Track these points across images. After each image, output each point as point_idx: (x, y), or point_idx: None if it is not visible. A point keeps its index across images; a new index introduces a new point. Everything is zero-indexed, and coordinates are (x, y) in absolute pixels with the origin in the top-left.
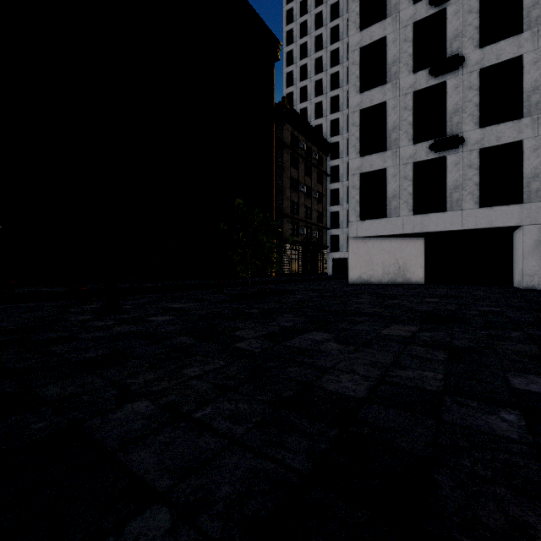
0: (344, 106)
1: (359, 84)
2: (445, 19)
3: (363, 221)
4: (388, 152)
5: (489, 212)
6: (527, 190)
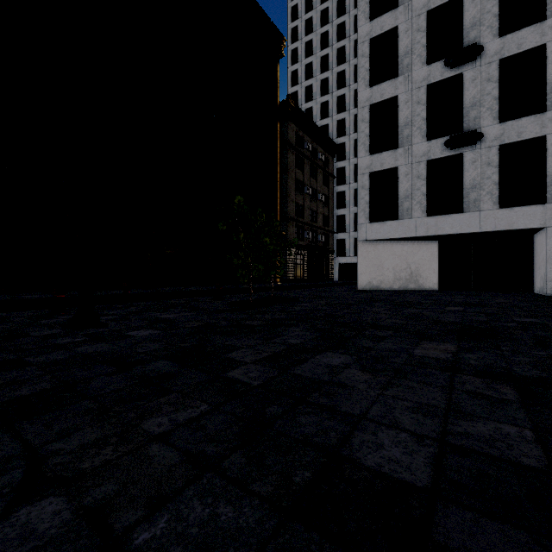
0: (351, 105)
1: (369, 77)
2: (461, 7)
3: (373, 223)
4: (400, 150)
5: (509, 213)
6: (550, 189)
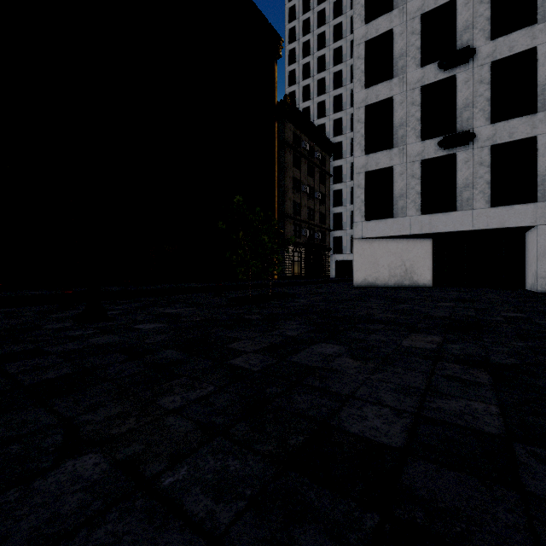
0: (347, 105)
1: (364, 79)
2: (454, 11)
3: (369, 221)
4: (395, 149)
5: (501, 212)
6: (541, 188)
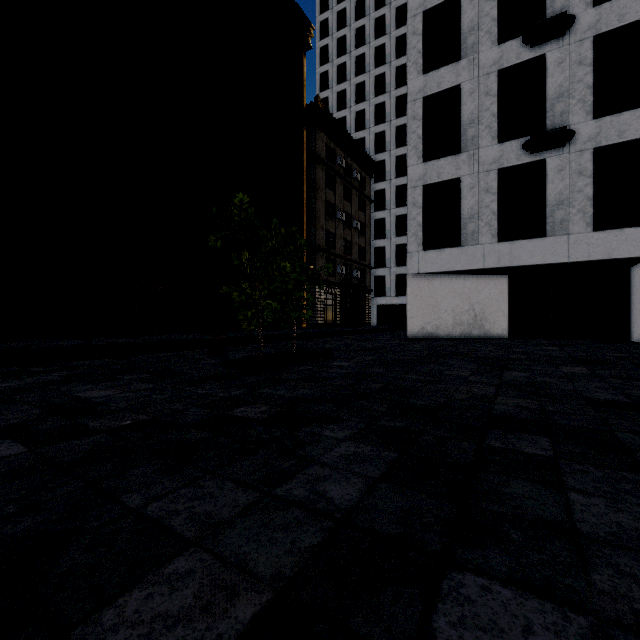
0: (391, 115)
1: (422, 61)
2: None
3: (428, 251)
4: (463, 155)
5: (607, 237)
6: None
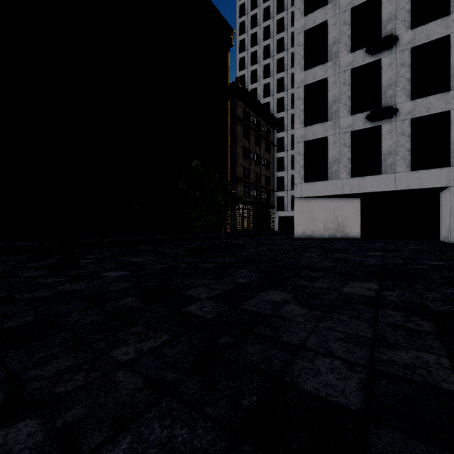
0: (288, 86)
1: (303, 62)
2: (379, 5)
3: (307, 183)
4: (329, 122)
5: (419, 175)
6: (453, 155)
